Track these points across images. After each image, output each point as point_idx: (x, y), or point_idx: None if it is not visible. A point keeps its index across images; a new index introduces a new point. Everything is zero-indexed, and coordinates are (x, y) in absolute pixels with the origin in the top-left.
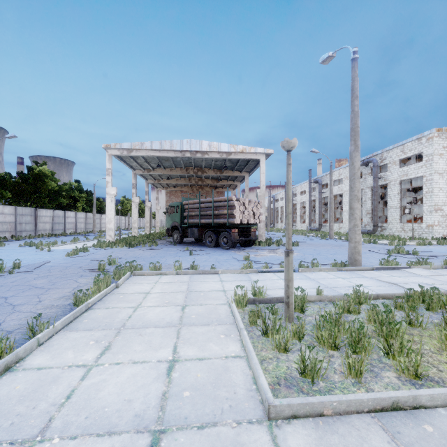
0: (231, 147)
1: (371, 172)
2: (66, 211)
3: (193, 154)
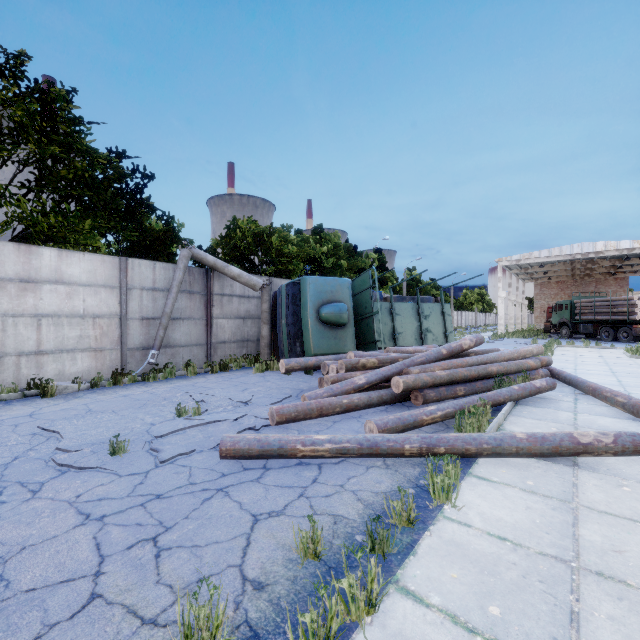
0: (634, 242)
1: None
2: None
3: (585, 255)
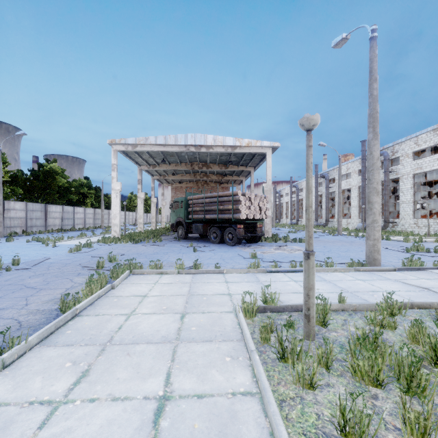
0: (236, 140)
1: (382, 165)
2: (75, 207)
3: (198, 148)
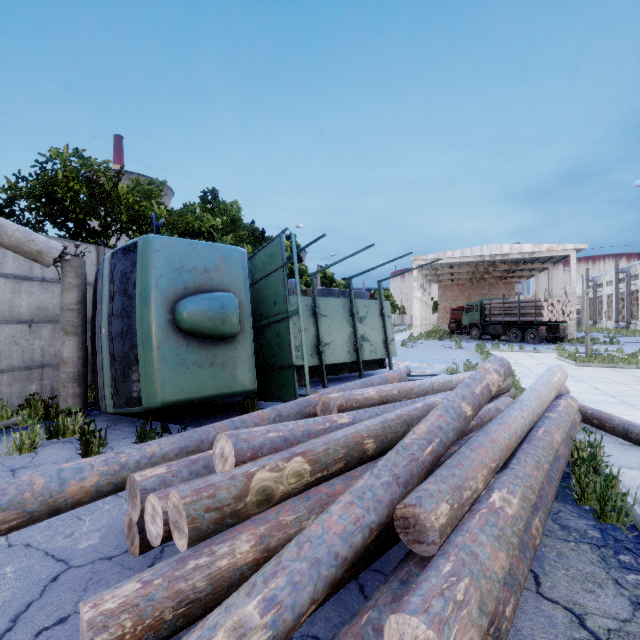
0: (534, 247)
1: None
2: None
3: (493, 257)
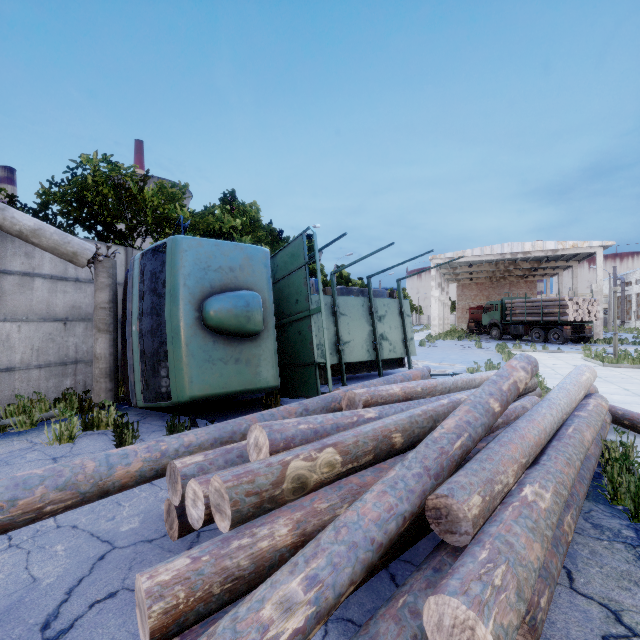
0: (558, 244)
1: None
2: None
3: (514, 255)
